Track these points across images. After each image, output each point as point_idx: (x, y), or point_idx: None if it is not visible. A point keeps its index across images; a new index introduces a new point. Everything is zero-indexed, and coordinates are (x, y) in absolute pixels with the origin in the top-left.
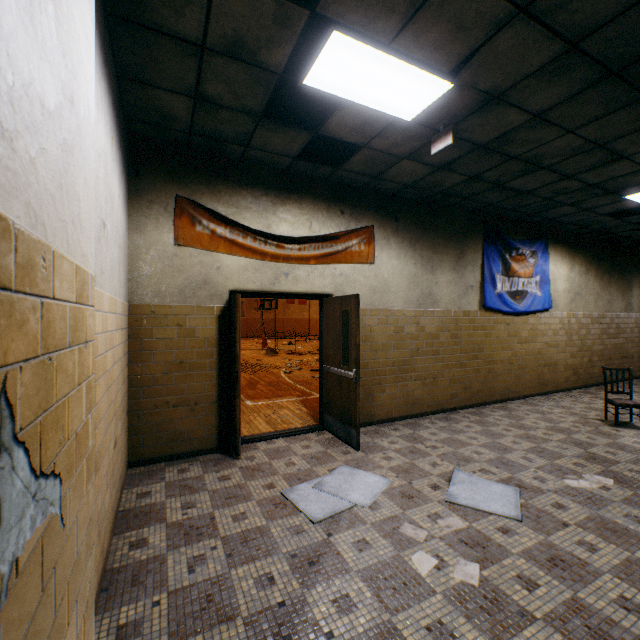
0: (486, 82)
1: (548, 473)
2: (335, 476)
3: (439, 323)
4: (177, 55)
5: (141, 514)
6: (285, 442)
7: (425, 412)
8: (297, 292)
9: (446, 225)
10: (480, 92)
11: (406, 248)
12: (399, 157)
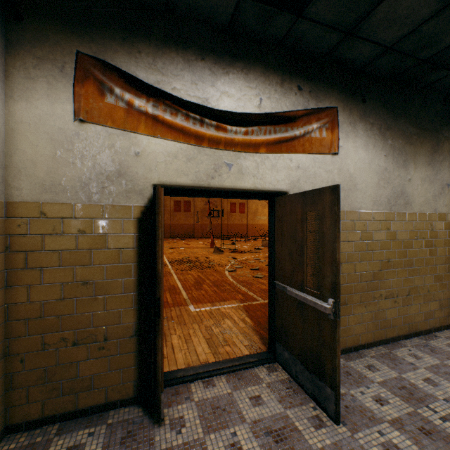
0: None
1: None
2: None
3: (412, 228)
4: None
5: None
6: (227, 385)
7: (396, 336)
8: (243, 188)
9: (420, 111)
10: None
11: (375, 136)
12: None
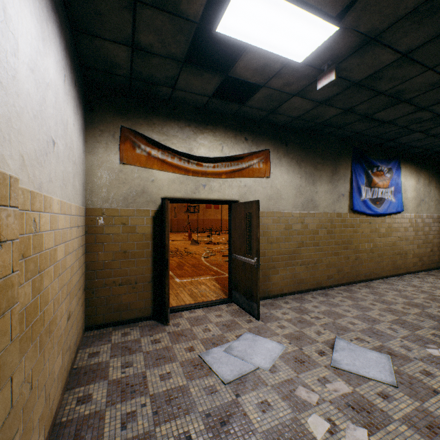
0: (366, 24)
1: (412, 342)
2: (241, 342)
3: (318, 222)
4: (115, 8)
5: (90, 371)
6: (203, 312)
7: (308, 289)
8: (212, 199)
9: (324, 149)
10: (360, 34)
11: (294, 166)
12: (290, 94)
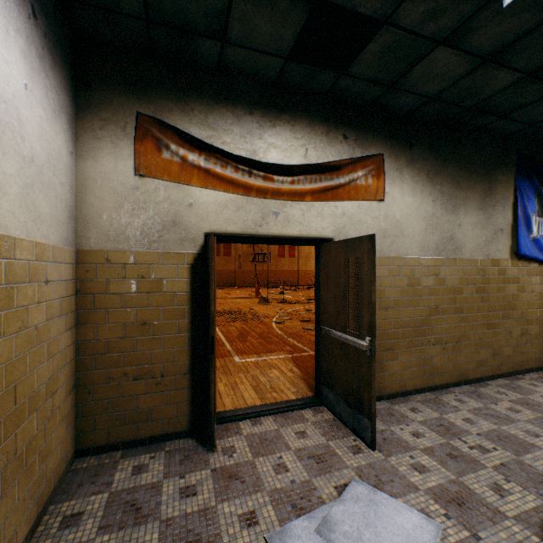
0: None
1: None
2: (348, 506)
3: (462, 274)
4: None
5: None
6: (274, 423)
7: (445, 383)
8: (289, 236)
9: (471, 154)
10: None
11: (422, 182)
12: (432, 41)
